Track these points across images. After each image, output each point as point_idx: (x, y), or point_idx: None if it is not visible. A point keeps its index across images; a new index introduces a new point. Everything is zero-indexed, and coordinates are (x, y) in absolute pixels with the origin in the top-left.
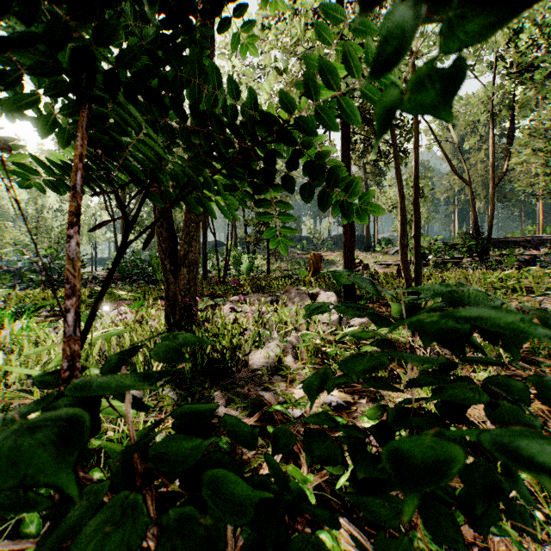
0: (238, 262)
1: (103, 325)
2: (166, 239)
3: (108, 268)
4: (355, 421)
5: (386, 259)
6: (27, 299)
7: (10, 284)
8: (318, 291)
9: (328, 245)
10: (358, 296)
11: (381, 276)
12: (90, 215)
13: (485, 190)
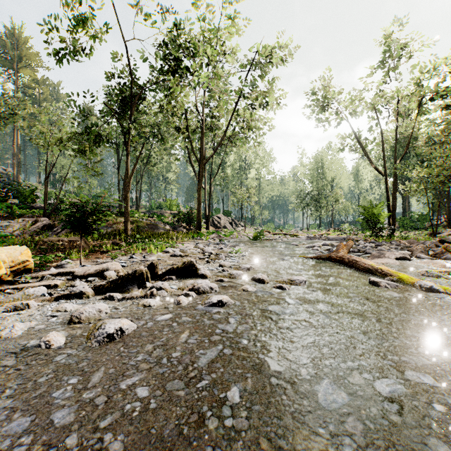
0: None
1: None
2: (390, 220)
3: None
4: None
5: None
6: None
7: None
8: None
9: None
10: None
11: None
12: None
13: None
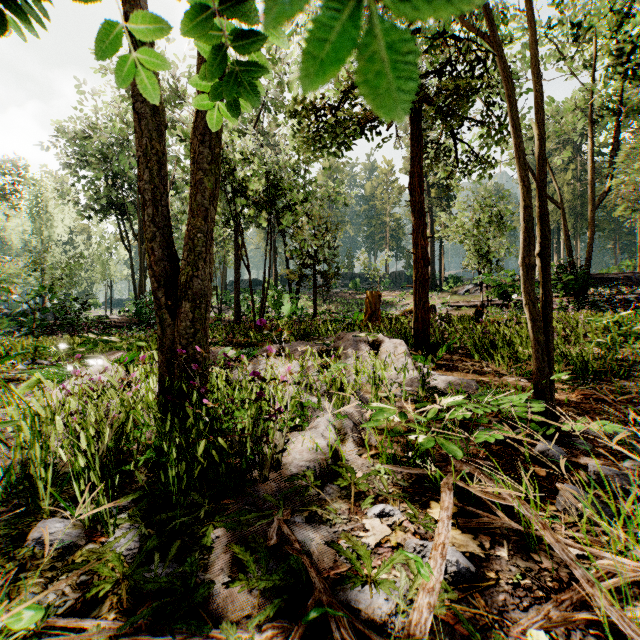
0: (278, 303)
1: (42, 393)
2: (160, 259)
3: (125, 310)
4: (508, 621)
5: (457, 300)
6: (2, 348)
7: (10, 330)
8: (380, 338)
9: (385, 284)
10: (433, 345)
11: (455, 320)
12: (105, 249)
13: (573, 218)
